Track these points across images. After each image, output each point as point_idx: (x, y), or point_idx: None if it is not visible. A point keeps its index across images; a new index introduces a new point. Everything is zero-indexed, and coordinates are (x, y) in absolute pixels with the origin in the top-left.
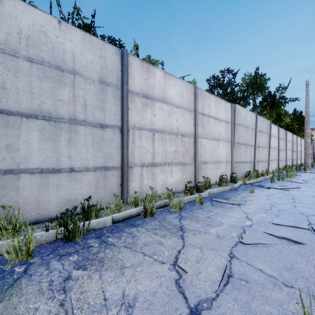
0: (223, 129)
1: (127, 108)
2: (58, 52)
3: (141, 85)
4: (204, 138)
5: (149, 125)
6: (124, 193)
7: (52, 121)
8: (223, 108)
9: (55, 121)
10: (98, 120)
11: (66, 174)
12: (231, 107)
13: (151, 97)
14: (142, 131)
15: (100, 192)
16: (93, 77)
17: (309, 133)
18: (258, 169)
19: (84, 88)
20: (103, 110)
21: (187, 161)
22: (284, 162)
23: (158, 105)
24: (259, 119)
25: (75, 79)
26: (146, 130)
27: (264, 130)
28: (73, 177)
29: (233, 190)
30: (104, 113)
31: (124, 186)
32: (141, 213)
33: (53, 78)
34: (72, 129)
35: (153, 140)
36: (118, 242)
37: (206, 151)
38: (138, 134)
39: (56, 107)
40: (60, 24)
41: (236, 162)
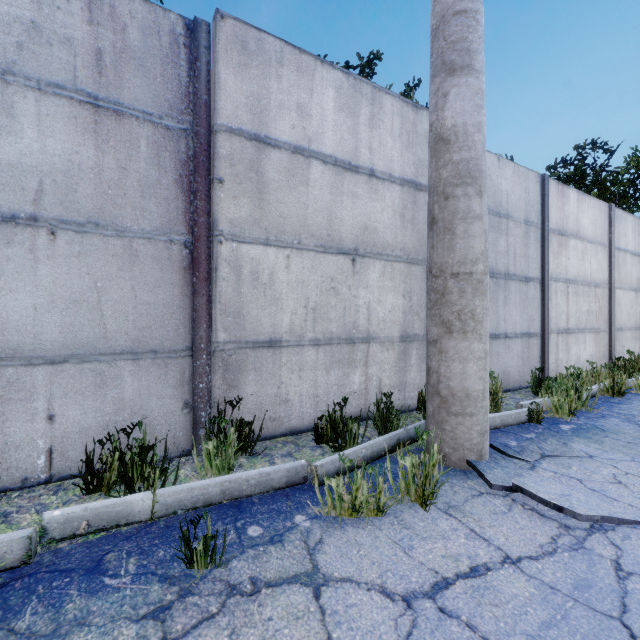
0: None
1: (547, 253)
2: (497, 195)
3: (557, 218)
4: (619, 288)
5: (563, 273)
6: (545, 369)
7: (494, 278)
8: None
9: (496, 278)
10: (523, 272)
11: (502, 341)
12: None
13: (565, 233)
14: (558, 283)
15: (525, 366)
16: (520, 218)
17: None
18: None
19: (514, 234)
20: (527, 259)
21: (600, 327)
22: None
23: (572, 242)
24: None
25: (508, 225)
26: (561, 281)
27: None
28: (506, 344)
29: None
30: (527, 262)
31: (545, 360)
32: (601, 392)
33: (494, 228)
34: (506, 285)
35: (567, 295)
36: (636, 413)
37: (622, 310)
38: (554, 287)
39: (496, 261)
40: (499, 162)
41: None
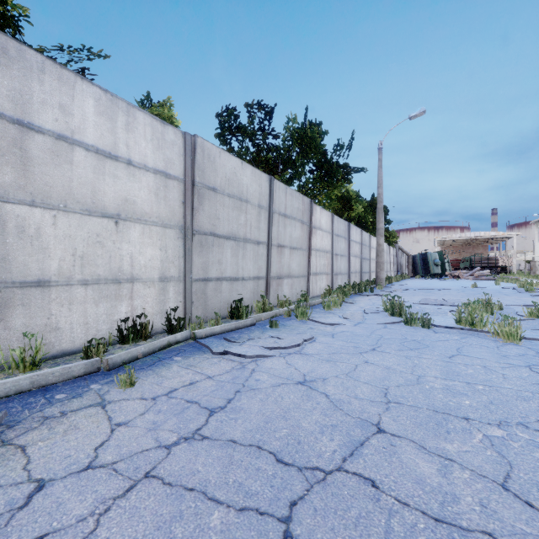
0: (146, 190)
1: None
2: None
3: None
4: (31, 204)
5: None
6: None
7: None
8: (146, 134)
9: None
10: None
11: None
12: (184, 140)
13: None
14: None
15: None
16: None
17: (382, 229)
18: (281, 293)
19: None
20: None
21: None
22: (345, 277)
23: None
24: (279, 190)
25: None
26: None
27: (295, 215)
28: None
29: (96, 374)
30: None
31: None
32: None
33: None
34: None
35: None
36: None
37: (49, 248)
38: None
39: None
40: None
41: (202, 280)
